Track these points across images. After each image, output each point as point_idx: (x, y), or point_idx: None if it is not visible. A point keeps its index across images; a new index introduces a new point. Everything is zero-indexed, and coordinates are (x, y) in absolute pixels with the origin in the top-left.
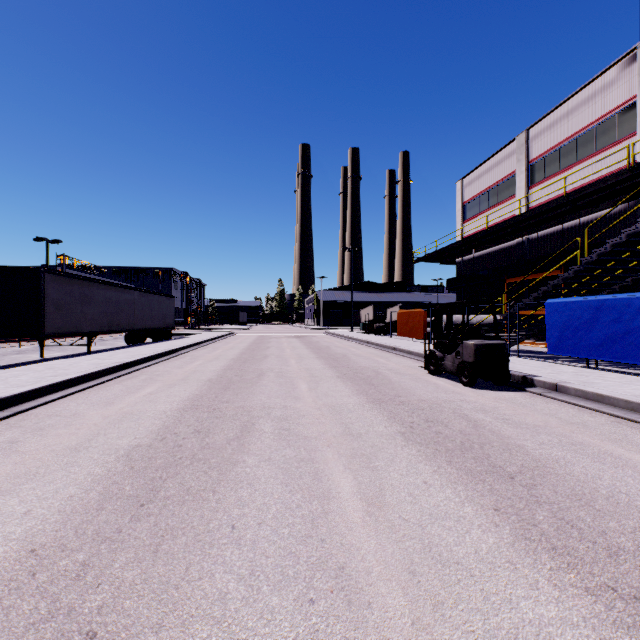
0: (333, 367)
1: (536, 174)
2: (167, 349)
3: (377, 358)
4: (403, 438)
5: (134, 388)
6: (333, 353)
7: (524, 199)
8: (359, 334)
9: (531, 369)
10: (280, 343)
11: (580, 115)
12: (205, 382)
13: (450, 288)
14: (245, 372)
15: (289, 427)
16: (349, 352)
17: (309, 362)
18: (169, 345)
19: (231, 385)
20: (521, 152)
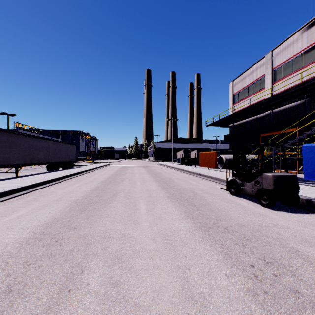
0: (164, 188)
1: (277, 75)
2: (63, 175)
3: (191, 181)
4: (261, 310)
5: (11, 210)
6: (163, 177)
7: (270, 90)
8: (177, 165)
9: (304, 192)
10: (133, 170)
11: (305, 39)
12: (71, 203)
13: (226, 140)
14: (104, 193)
15: (119, 278)
16: (173, 176)
17: (149, 184)
18: (67, 172)
19: (88, 206)
20: (268, 63)
